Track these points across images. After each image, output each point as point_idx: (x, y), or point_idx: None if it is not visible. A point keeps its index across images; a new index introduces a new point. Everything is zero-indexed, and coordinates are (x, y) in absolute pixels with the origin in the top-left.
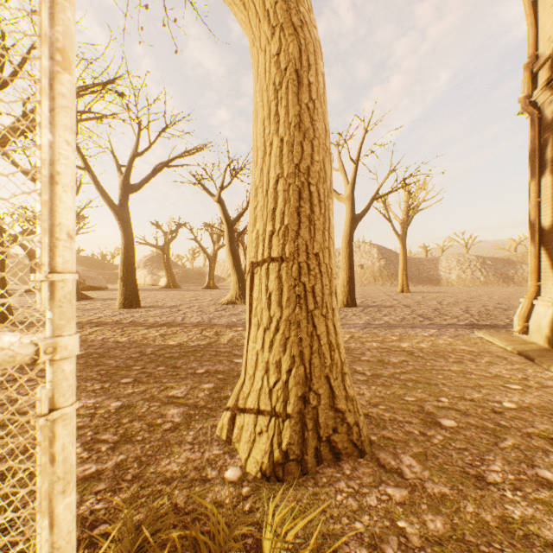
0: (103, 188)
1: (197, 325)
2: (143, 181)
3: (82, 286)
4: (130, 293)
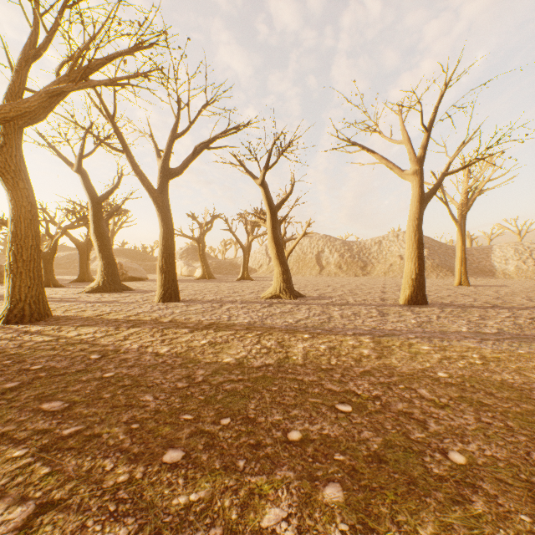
0: (142, 172)
1: (249, 328)
2: (182, 165)
3: (124, 277)
4: (169, 285)
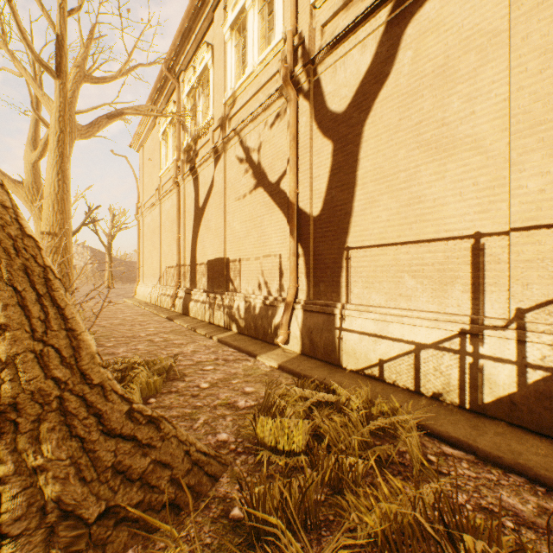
0: None
1: None
2: None
3: None
4: None
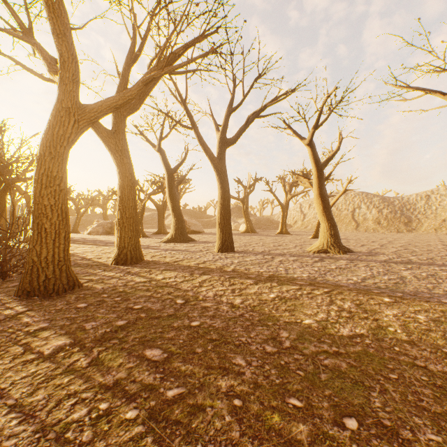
0: (205, 144)
1: (312, 283)
2: (236, 134)
3: (188, 230)
4: (225, 238)
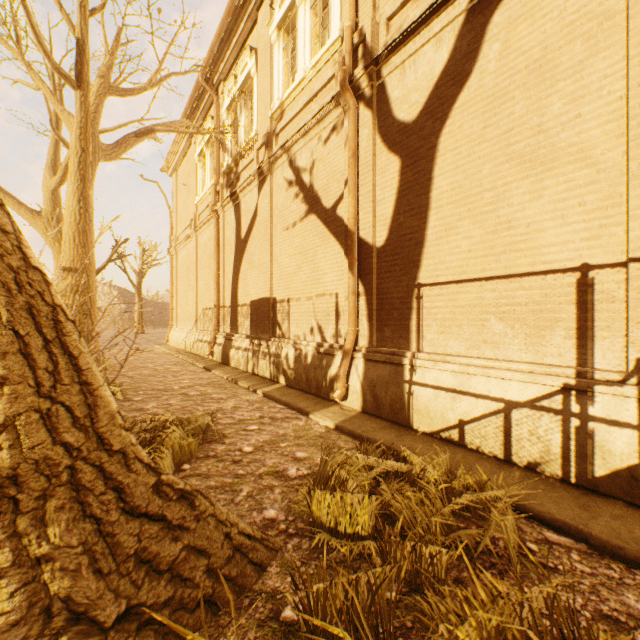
0: None
1: None
2: None
3: None
4: None
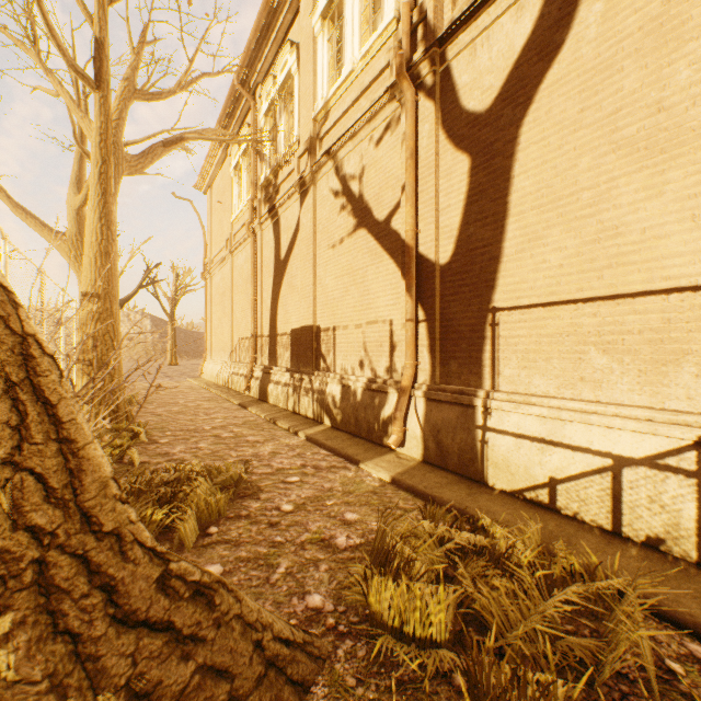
0: None
1: None
2: None
3: None
4: None
